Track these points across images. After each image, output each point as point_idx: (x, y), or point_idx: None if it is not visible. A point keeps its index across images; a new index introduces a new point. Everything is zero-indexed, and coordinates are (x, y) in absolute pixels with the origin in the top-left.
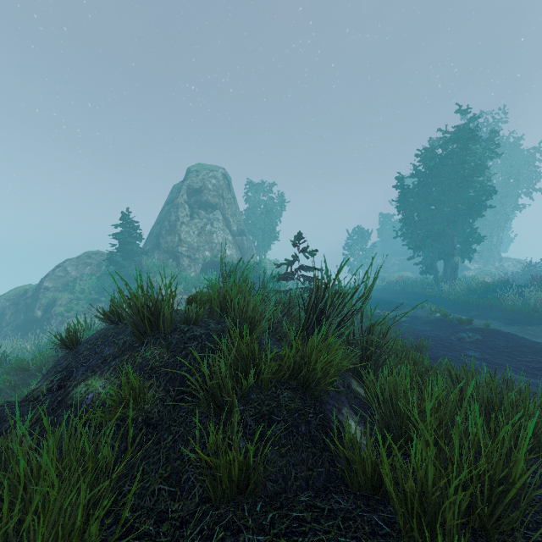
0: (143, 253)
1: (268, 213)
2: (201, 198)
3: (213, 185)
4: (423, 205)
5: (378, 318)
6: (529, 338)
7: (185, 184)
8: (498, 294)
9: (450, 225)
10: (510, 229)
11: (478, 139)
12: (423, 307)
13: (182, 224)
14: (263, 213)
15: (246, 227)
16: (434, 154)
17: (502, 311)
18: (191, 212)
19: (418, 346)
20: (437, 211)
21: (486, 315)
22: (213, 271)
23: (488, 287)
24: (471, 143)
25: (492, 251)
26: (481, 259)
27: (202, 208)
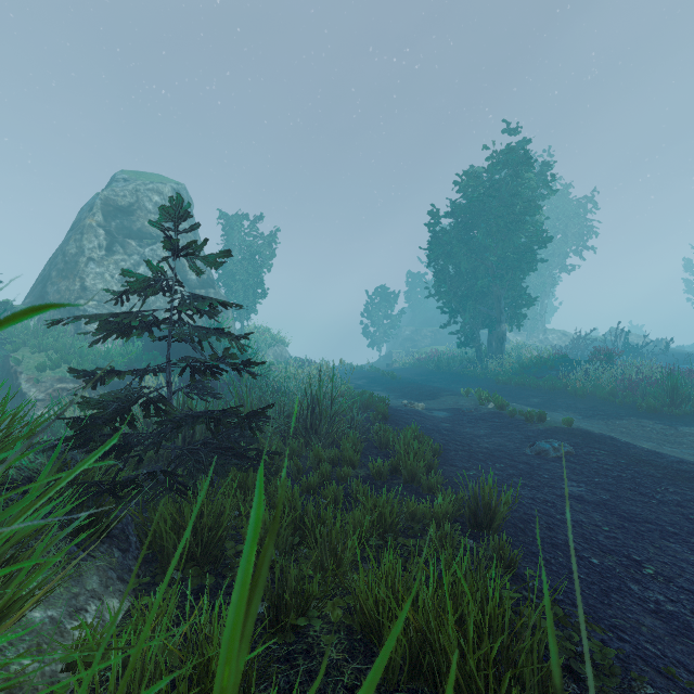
0: (1, 308)
1: (252, 259)
2: (130, 222)
3: (156, 205)
4: (464, 252)
5: (403, 415)
6: (632, 442)
7: (100, 195)
8: (560, 372)
9: (497, 281)
10: (552, 297)
11: (532, 163)
12: (467, 394)
13: (89, 262)
14: (246, 259)
15: (220, 278)
16: (478, 182)
17: (570, 396)
18: (110, 242)
19: (494, 507)
20: (481, 261)
21: (552, 403)
22: (144, 341)
23: (544, 363)
24: (524, 168)
25: (536, 320)
26: (524, 331)
27: (132, 239)
